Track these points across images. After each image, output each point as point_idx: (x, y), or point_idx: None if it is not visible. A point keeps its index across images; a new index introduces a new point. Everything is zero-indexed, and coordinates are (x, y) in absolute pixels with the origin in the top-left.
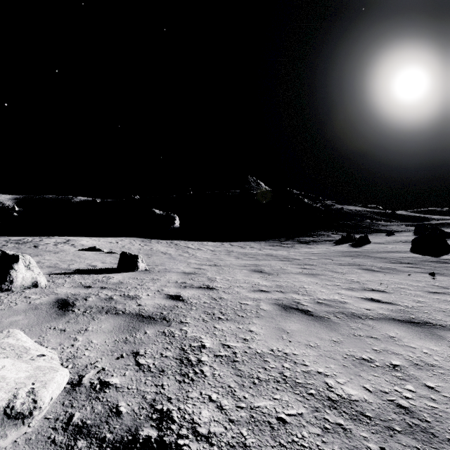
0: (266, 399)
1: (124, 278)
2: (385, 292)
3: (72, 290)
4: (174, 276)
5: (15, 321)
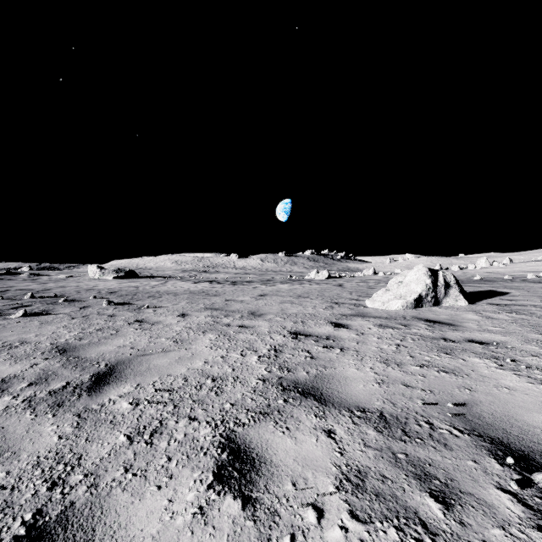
0: (311, 304)
1: (472, 369)
2: (140, 319)
3: (482, 336)
4: (354, 372)
5: (438, 315)
